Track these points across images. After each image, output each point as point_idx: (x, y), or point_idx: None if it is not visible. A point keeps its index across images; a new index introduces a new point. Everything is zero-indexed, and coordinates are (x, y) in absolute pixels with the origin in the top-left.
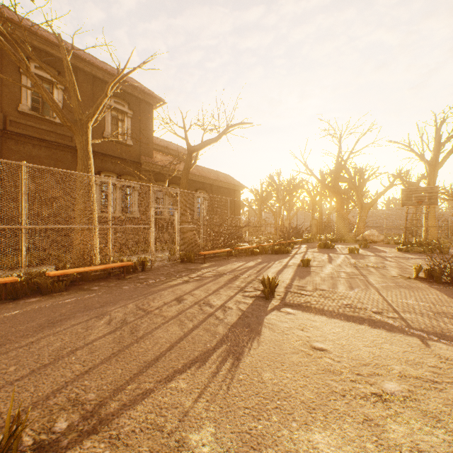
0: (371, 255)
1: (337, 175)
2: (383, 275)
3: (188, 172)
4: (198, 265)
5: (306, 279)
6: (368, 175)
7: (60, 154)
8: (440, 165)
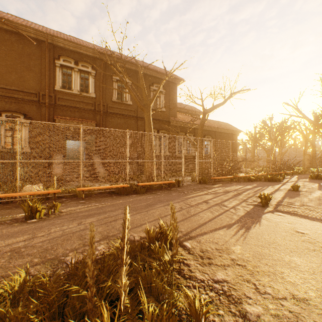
0: None
1: None
2: None
3: (203, 126)
4: (211, 186)
5: (295, 198)
6: None
7: (129, 121)
8: None
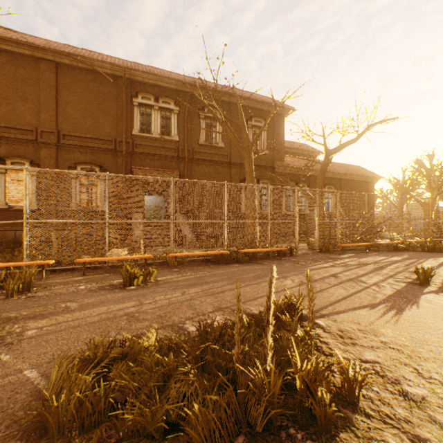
0: None
1: None
2: None
3: (324, 172)
4: (337, 256)
5: None
6: None
7: (220, 169)
8: None
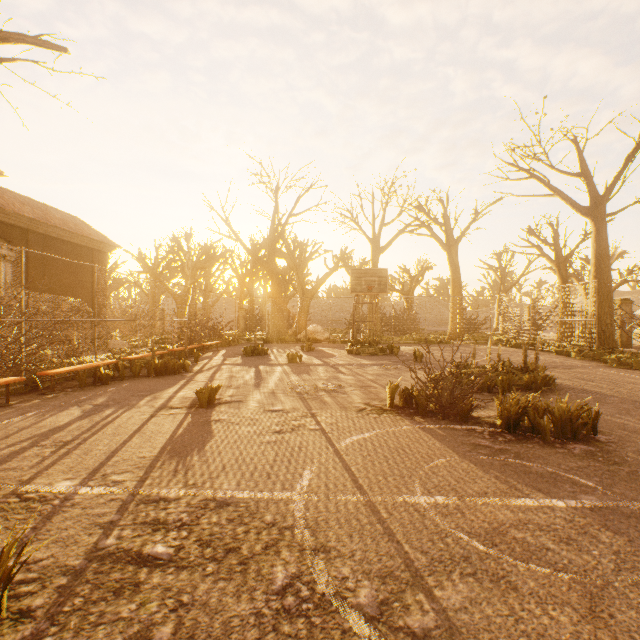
0: (319, 365)
1: (274, 244)
2: (345, 410)
3: None
4: None
5: (193, 455)
6: (311, 252)
7: None
8: (384, 248)
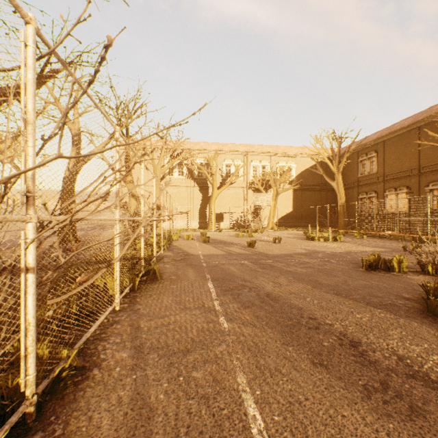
0: None
1: None
2: None
3: None
4: None
5: None
6: None
7: None
8: None
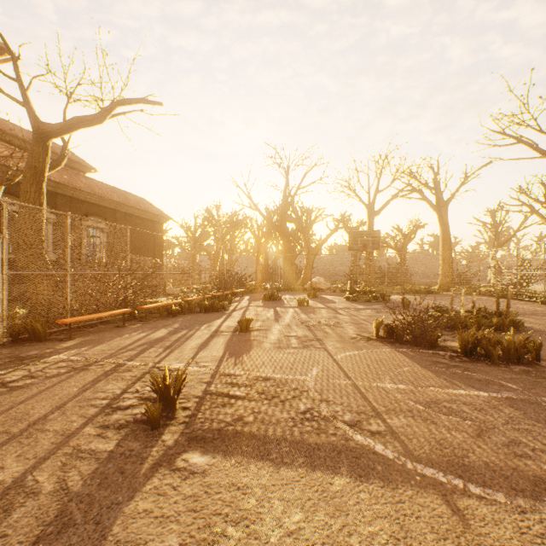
0: (322, 308)
1: (285, 212)
2: (341, 337)
3: (40, 172)
4: (50, 346)
5: (243, 356)
6: (315, 217)
7: None
8: (378, 211)
